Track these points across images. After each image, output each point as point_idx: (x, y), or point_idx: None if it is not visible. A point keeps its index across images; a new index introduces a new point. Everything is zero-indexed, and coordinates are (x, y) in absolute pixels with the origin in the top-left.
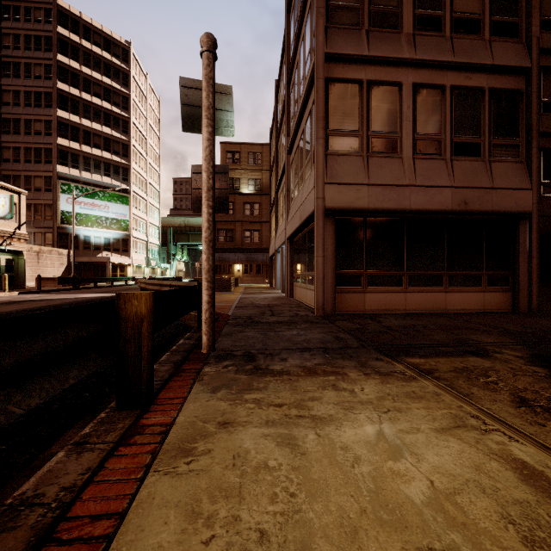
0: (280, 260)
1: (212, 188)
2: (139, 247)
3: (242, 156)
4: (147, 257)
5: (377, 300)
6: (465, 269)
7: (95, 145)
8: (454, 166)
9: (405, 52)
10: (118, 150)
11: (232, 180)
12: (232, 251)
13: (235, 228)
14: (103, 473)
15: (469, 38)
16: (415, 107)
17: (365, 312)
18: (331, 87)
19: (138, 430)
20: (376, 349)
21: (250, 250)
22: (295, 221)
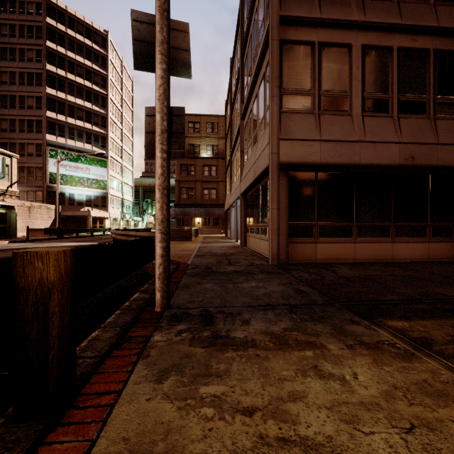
0: (234, 213)
1: (166, 131)
2: (115, 203)
3: (201, 125)
4: (122, 212)
5: (328, 250)
6: (411, 221)
7: (79, 117)
8: (401, 123)
9: (355, 15)
10: (97, 121)
11: (193, 146)
12: (193, 206)
13: (195, 187)
14: None
15: (415, 2)
16: (364, 67)
17: (316, 261)
18: (285, 48)
19: None
20: (346, 307)
21: (209, 205)
22: (249, 178)
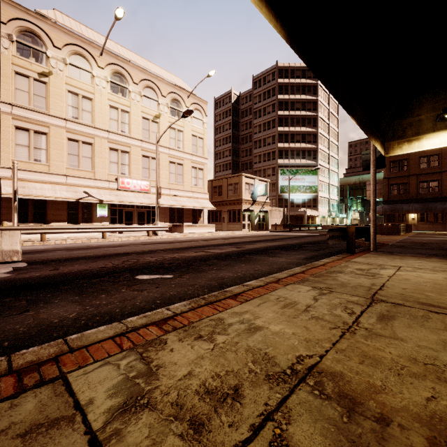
0: None
1: (374, 190)
2: (323, 203)
3: None
4: (329, 210)
5: None
6: None
7: (297, 141)
8: None
9: None
10: (310, 139)
11: None
12: (406, 202)
13: (409, 181)
14: (349, 256)
15: None
16: None
17: None
18: None
19: (353, 255)
20: None
21: (427, 199)
22: None
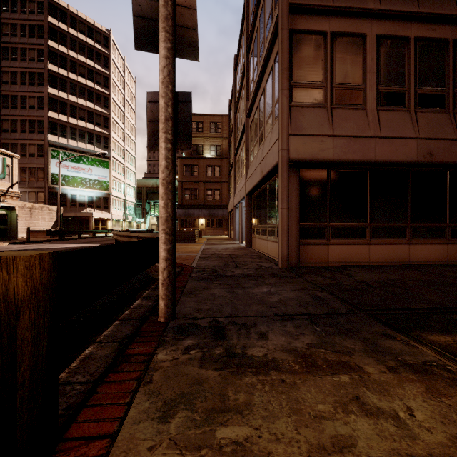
0: (238, 214)
1: (171, 118)
2: (117, 204)
3: (205, 125)
4: (125, 213)
5: (341, 252)
6: (428, 221)
7: (81, 117)
8: (418, 118)
9: (370, 3)
10: (100, 122)
11: (196, 146)
12: (196, 207)
13: (199, 187)
14: None
15: None
16: (379, 58)
17: (329, 263)
18: (295, 38)
19: None
20: (373, 317)
21: (212, 206)
22: (255, 177)
